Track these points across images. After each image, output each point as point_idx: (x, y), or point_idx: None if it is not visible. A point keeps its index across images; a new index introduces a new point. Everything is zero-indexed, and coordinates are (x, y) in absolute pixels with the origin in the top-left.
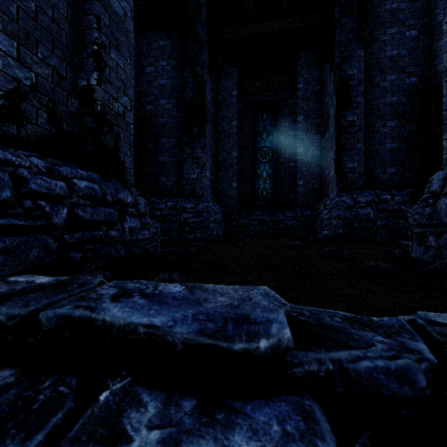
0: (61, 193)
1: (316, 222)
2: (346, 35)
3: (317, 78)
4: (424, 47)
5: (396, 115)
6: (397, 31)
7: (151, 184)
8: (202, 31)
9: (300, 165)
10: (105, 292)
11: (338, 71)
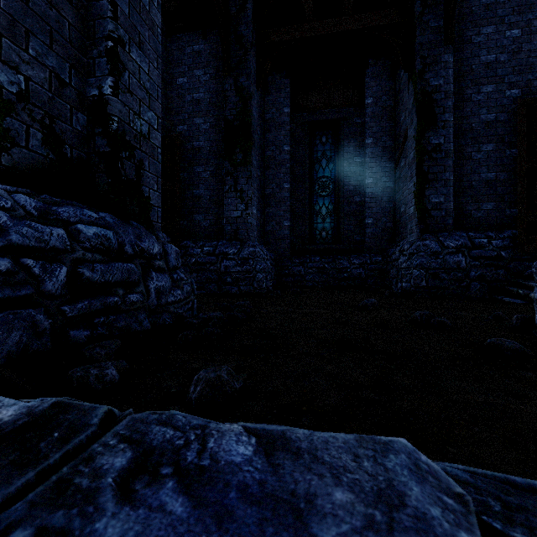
0: (58, 246)
1: (390, 271)
2: (430, 36)
3: (390, 91)
4: (529, 50)
5: (493, 137)
6: (494, 30)
7: (183, 223)
8: (247, 31)
9: (369, 199)
10: (108, 464)
11: (419, 81)
